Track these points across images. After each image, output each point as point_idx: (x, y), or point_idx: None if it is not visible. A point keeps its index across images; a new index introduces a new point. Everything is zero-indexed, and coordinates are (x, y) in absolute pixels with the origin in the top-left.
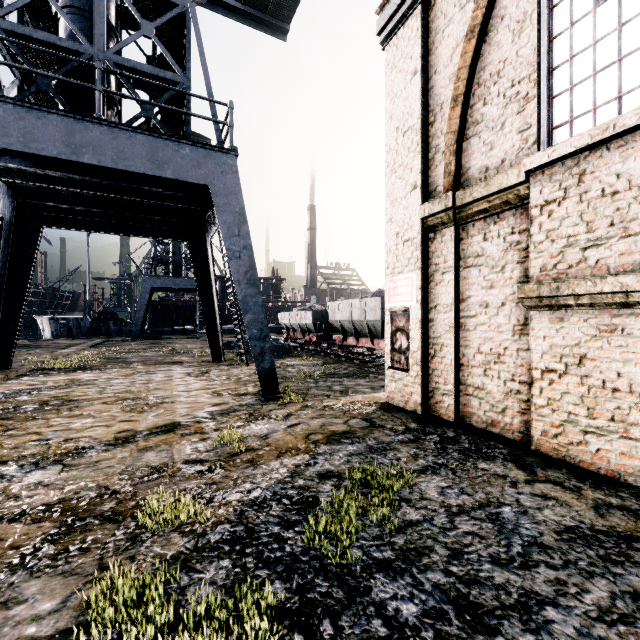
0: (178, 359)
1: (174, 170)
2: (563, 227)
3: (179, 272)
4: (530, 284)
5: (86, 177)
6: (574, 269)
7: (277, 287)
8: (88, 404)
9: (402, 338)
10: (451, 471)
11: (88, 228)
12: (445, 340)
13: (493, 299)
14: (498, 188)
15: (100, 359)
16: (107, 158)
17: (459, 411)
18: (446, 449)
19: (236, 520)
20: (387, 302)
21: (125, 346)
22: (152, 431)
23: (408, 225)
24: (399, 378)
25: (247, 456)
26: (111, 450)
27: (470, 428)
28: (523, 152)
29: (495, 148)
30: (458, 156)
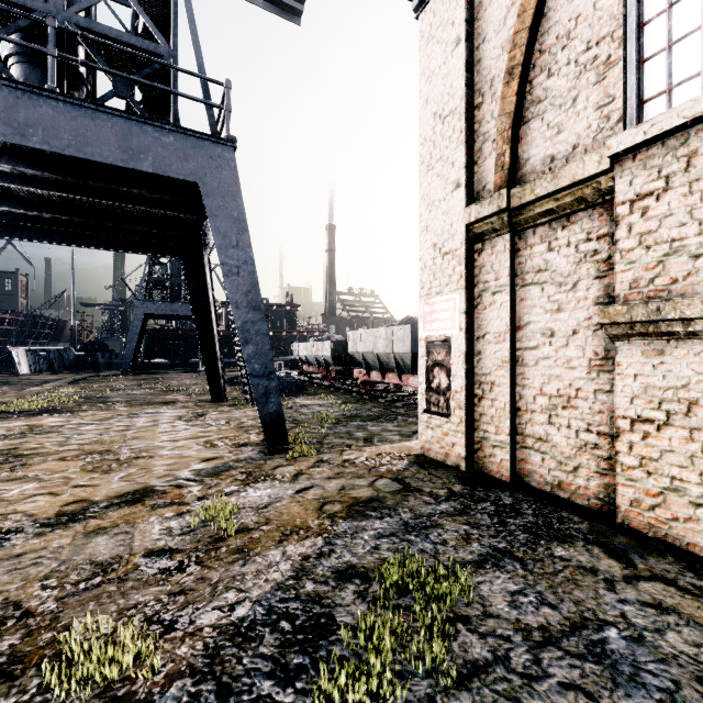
0: (171, 398)
1: (153, 162)
2: (664, 228)
3: (178, 297)
4: (617, 305)
5: (45, 173)
6: (680, 284)
7: (291, 315)
8: (40, 461)
9: (441, 375)
10: (519, 562)
11: (56, 240)
12: (497, 378)
13: (561, 326)
14: (570, 181)
15: (76, 399)
16: (63, 143)
17: (515, 468)
18: (506, 525)
19: (204, 668)
20: (422, 330)
21: (112, 382)
22: (113, 501)
23: (449, 234)
24: (437, 425)
25: (237, 541)
26: (46, 534)
27: (531, 491)
28: (603, 134)
29: (564, 131)
30: (514, 144)
